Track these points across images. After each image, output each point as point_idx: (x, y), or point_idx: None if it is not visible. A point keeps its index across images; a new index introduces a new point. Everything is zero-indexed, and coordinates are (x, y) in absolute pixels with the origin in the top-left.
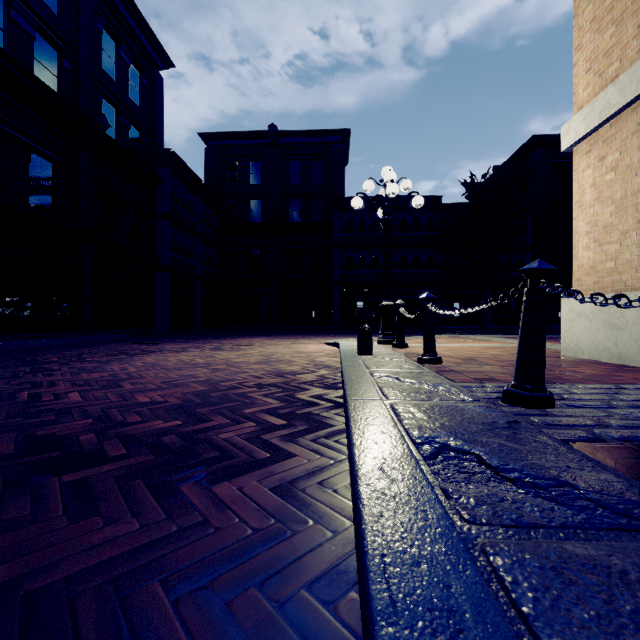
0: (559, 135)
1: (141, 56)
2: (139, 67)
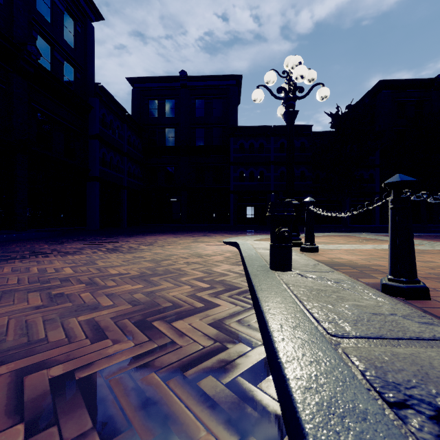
0: (400, 80)
1: (75, 7)
2: (73, 15)
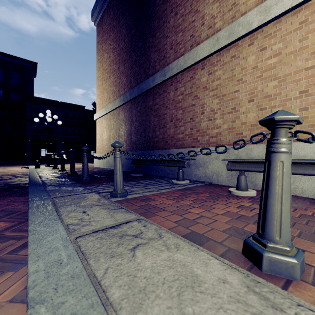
0: None
1: None
2: None
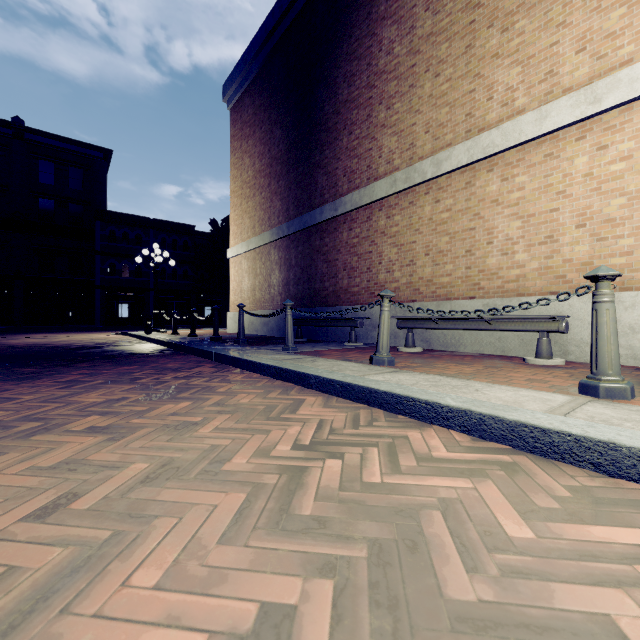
0: None
1: None
2: None
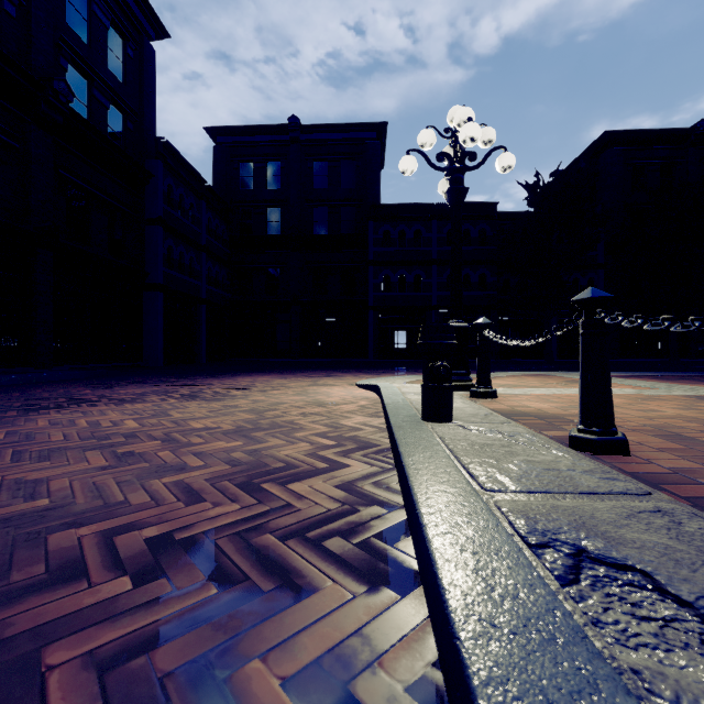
0: (636, 131)
1: (125, 19)
2: (122, 32)
